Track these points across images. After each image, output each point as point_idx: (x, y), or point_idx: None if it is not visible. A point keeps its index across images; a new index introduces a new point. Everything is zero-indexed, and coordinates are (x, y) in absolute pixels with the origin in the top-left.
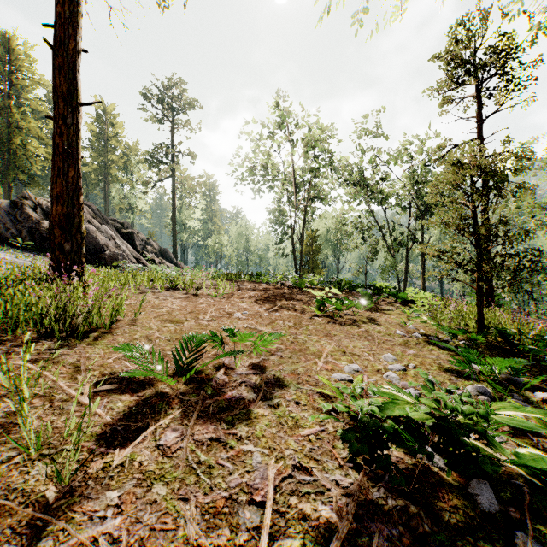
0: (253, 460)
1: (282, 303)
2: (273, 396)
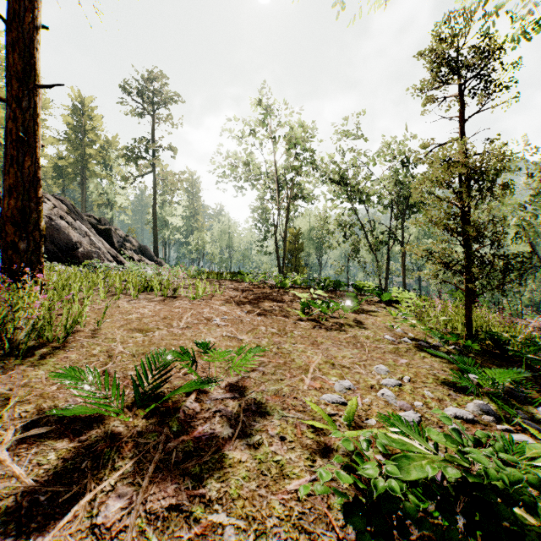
0: (224, 540)
1: (265, 306)
2: (254, 429)
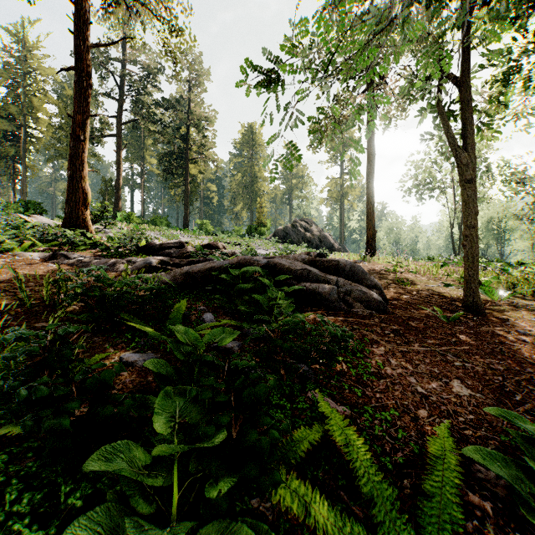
0: None
1: None
2: None
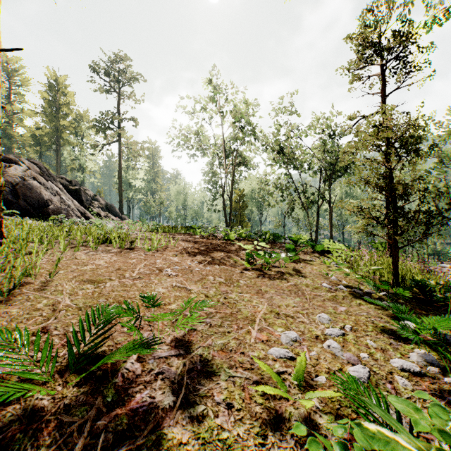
0: None
1: (213, 256)
2: (198, 395)
